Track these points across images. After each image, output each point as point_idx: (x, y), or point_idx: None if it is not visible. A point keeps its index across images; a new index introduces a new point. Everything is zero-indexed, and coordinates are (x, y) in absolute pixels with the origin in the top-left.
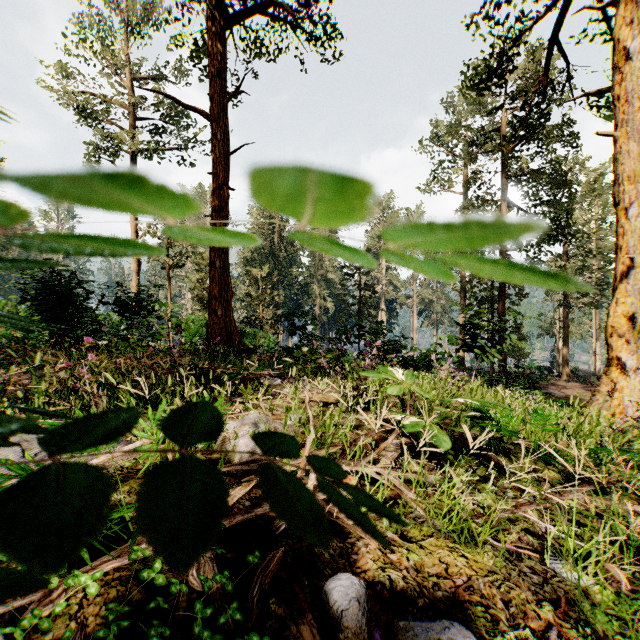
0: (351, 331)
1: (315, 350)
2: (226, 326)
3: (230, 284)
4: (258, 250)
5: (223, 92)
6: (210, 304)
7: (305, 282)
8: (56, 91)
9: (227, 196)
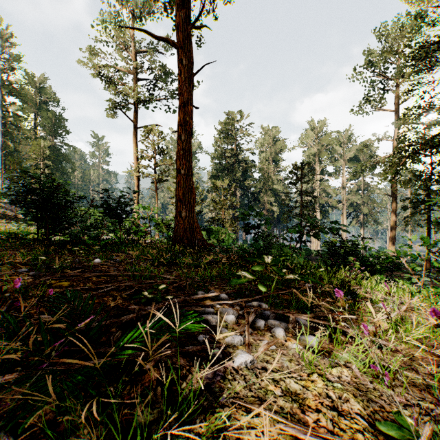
0: (303, 230)
1: (270, 249)
2: (189, 225)
3: (193, 189)
4: (221, 169)
5: (187, 21)
6: (176, 206)
7: (256, 192)
8: (85, 63)
9: (190, 112)
